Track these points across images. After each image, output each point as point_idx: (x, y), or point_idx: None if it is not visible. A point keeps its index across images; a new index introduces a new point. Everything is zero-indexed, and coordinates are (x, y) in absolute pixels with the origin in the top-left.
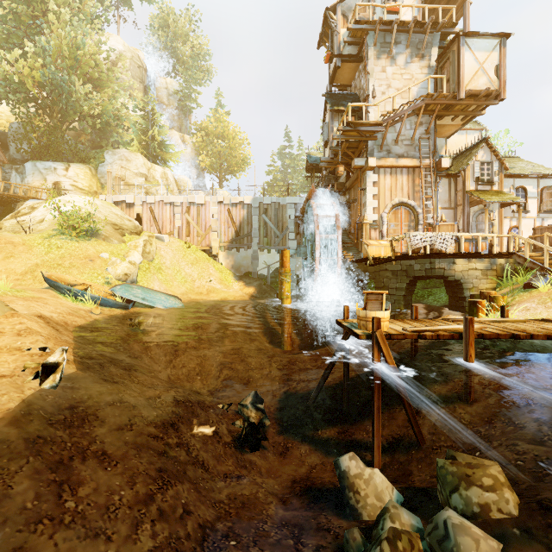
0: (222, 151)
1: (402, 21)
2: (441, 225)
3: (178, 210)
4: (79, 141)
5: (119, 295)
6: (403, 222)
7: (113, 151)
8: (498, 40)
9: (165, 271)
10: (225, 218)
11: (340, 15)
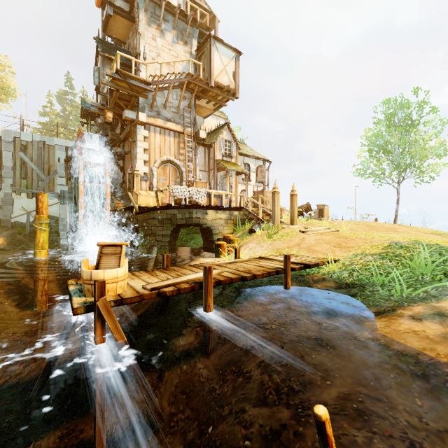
0: None
1: (169, 2)
2: (197, 182)
3: None
4: None
5: None
6: (170, 178)
7: None
8: (234, 54)
9: None
10: None
11: None
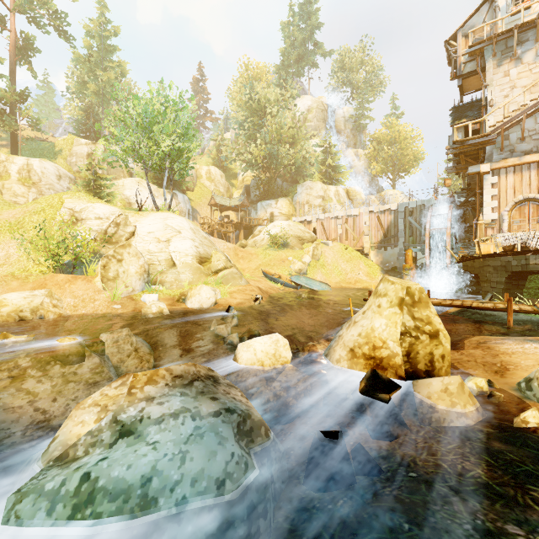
0: (393, 154)
1: (523, 23)
2: None
3: (340, 221)
4: (285, 178)
5: (293, 281)
6: (530, 218)
7: (302, 184)
8: None
9: (326, 267)
10: (375, 224)
11: (460, 39)
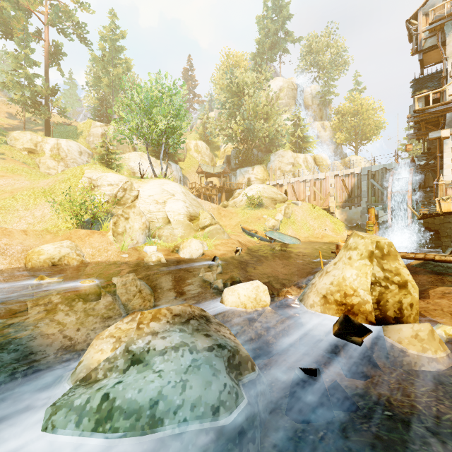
0: (356, 124)
1: None
2: None
3: (308, 184)
4: (260, 149)
5: (268, 236)
6: None
7: (274, 153)
8: None
9: (296, 223)
10: (340, 186)
11: (420, 18)
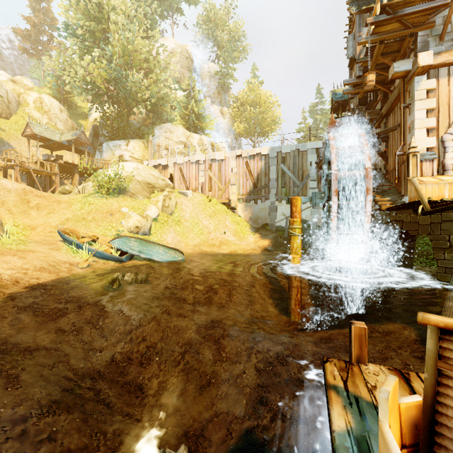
0: (255, 116)
1: None
2: None
3: (202, 167)
4: (145, 124)
5: (116, 248)
6: None
7: (160, 126)
8: None
9: (183, 223)
10: (243, 171)
11: None
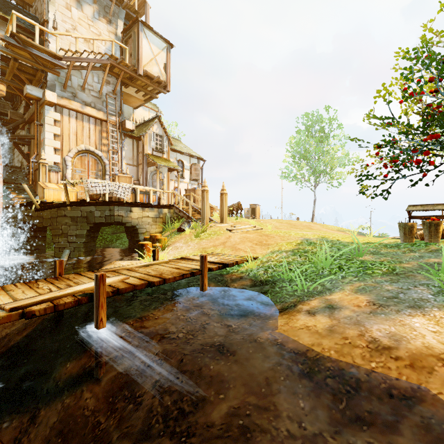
0: None
1: None
2: (120, 176)
3: None
4: None
5: None
6: (90, 170)
7: None
8: (166, 45)
9: None
10: None
11: None
